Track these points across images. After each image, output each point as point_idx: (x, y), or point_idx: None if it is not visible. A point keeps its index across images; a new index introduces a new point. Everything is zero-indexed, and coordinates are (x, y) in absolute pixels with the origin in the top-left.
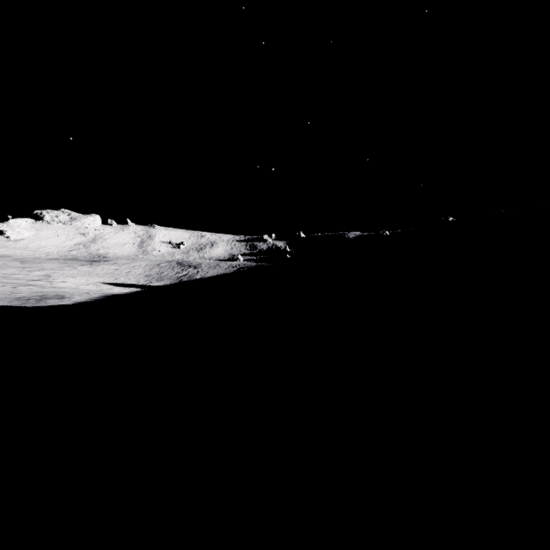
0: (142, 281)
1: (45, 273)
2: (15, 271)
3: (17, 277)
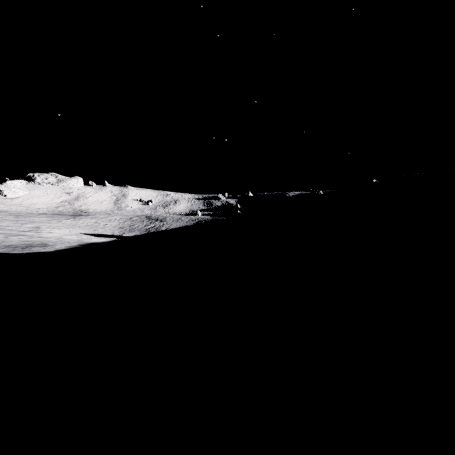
0: (116, 232)
1: (35, 225)
2: (9, 223)
3: (11, 228)
